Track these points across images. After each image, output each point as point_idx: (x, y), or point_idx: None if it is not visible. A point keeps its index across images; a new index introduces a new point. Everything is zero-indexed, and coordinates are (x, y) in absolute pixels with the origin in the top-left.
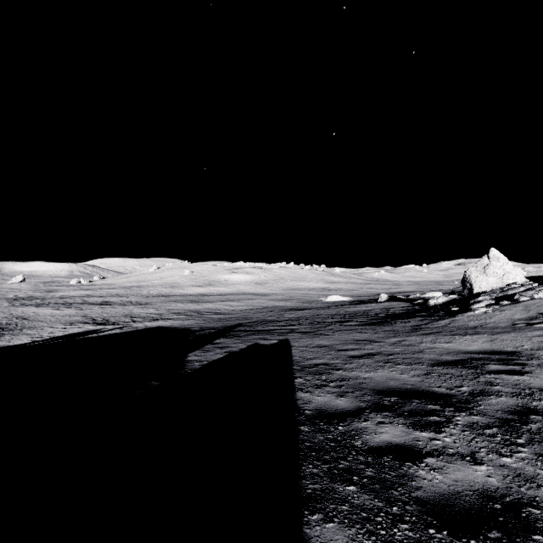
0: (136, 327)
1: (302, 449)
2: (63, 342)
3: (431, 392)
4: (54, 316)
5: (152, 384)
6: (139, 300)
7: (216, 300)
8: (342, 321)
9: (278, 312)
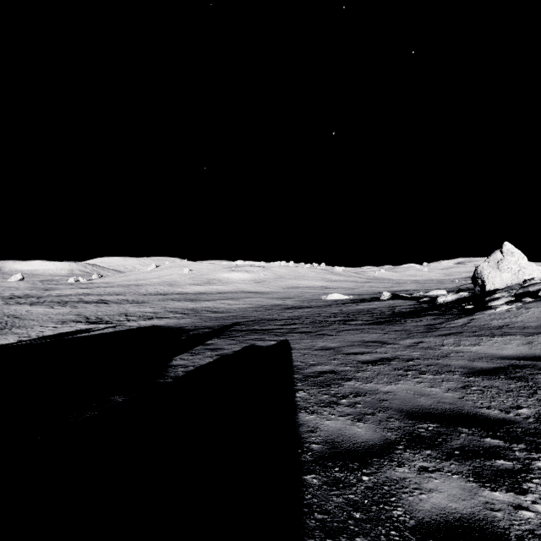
0: (129, 326)
1: (310, 529)
2: (49, 342)
3: (481, 416)
4: (47, 315)
5: (113, 401)
6: (136, 299)
7: (215, 299)
8: (346, 320)
9: (278, 311)
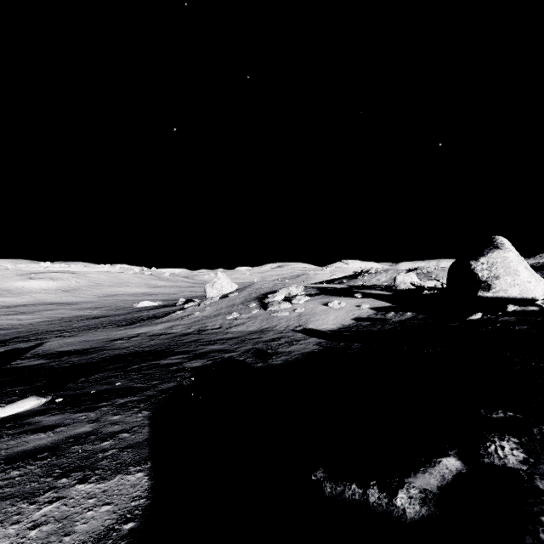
0: None
1: None
2: None
3: (78, 350)
4: None
5: None
6: None
7: None
8: (108, 326)
9: (73, 322)
